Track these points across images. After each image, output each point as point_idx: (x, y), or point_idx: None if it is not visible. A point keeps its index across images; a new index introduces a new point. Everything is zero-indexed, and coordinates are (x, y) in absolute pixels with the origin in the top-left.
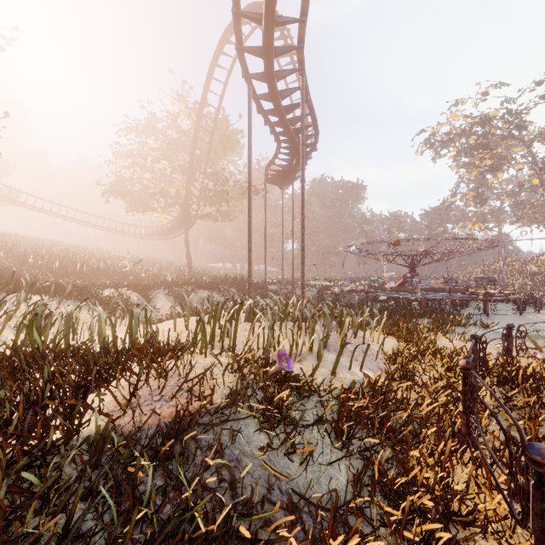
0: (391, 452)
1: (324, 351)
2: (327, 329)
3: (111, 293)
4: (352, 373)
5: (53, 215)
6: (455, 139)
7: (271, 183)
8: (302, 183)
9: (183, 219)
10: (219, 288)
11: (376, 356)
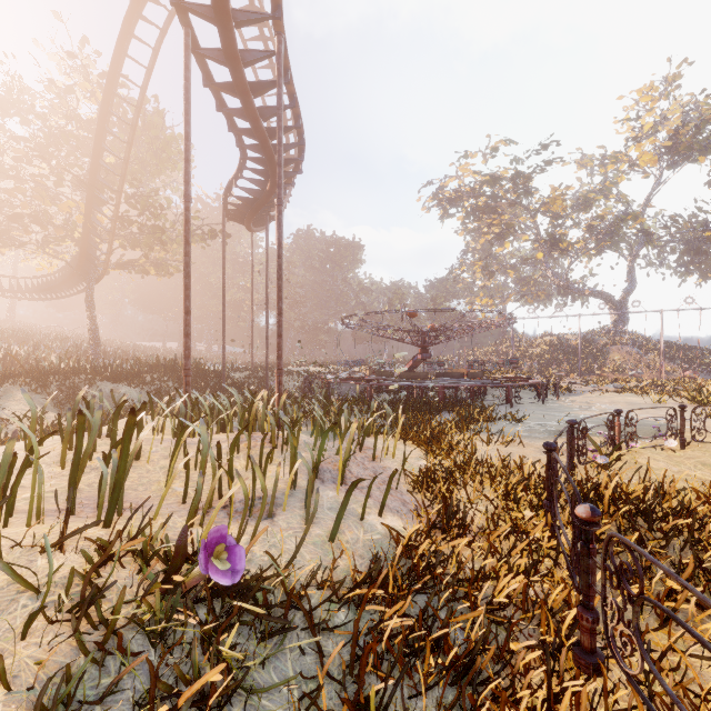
0: None
1: (316, 483)
2: (320, 445)
3: None
4: (366, 526)
5: None
6: (463, 198)
7: (233, 219)
8: (279, 206)
9: (83, 266)
10: (142, 378)
11: (398, 482)
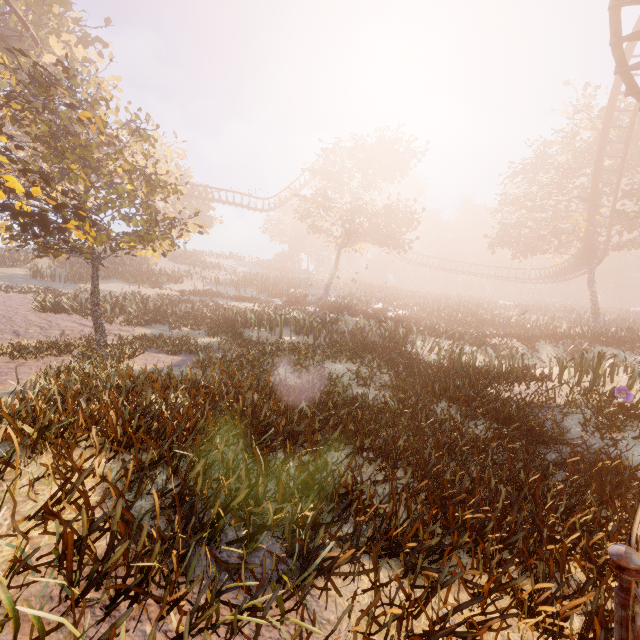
0: None
1: None
2: None
3: (498, 341)
4: None
5: (445, 270)
6: None
7: None
8: None
9: (585, 255)
10: (632, 343)
11: None
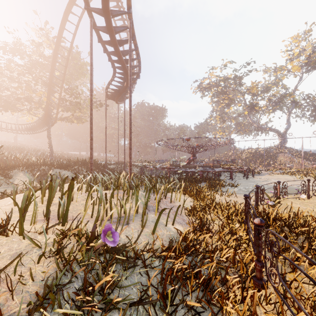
0: (206, 304)
1: (146, 211)
2: (148, 195)
3: None
4: (167, 229)
5: None
6: (211, 87)
7: (110, 98)
8: (130, 93)
9: (46, 119)
10: (71, 167)
11: (181, 211)
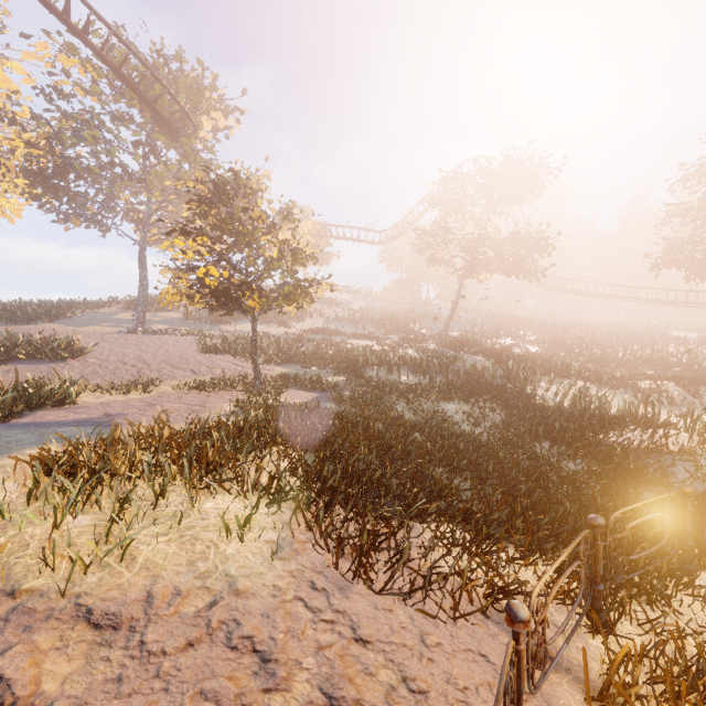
0: None
1: None
2: None
3: (645, 385)
4: None
5: (596, 296)
6: None
7: None
8: None
9: None
10: None
11: None
